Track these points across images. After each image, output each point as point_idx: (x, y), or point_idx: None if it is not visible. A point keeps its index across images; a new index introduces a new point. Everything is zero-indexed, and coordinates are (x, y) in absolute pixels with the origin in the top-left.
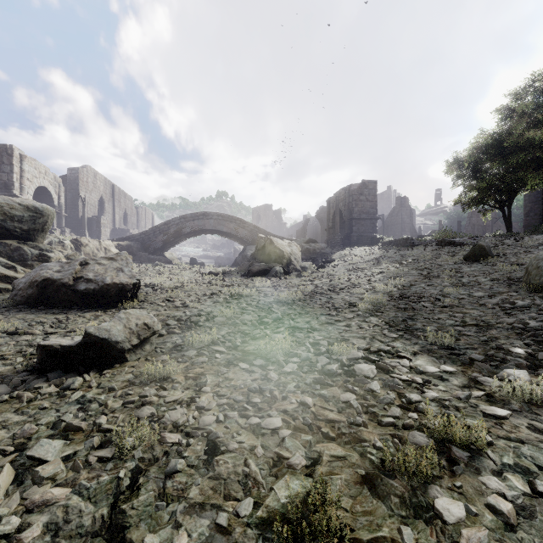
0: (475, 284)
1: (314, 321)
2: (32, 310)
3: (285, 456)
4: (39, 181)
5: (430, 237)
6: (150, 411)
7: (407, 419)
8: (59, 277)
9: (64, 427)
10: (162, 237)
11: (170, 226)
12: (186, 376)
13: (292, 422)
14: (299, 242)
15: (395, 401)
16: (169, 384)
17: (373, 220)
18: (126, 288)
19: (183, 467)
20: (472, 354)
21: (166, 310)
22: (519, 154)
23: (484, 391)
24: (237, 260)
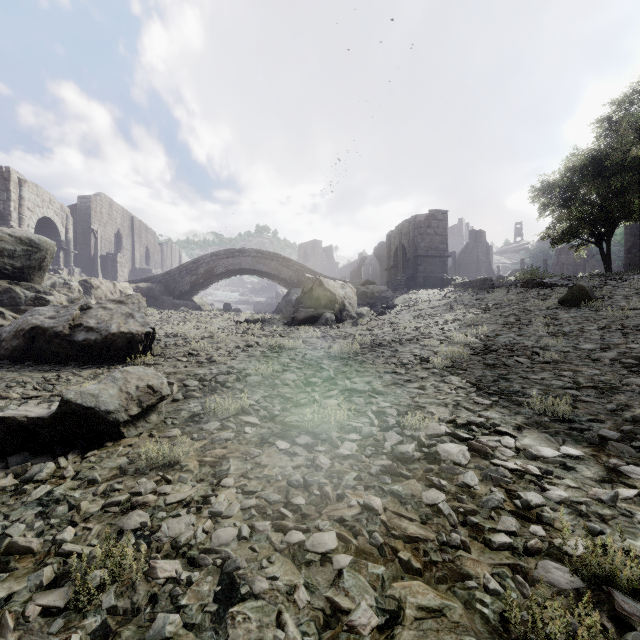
0: (580, 334)
1: (376, 382)
2: (16, 367)
3: (343, 605)
4: (42, 210)
5: (513, 278)
6: (141, 520)
7: (529, 536)
8: (52, 325)
9: (5, 548)
10: (190, 278)
11: (199, 265)
12: (201, 460)
13: (352, 541)
14: (355, 284)
15: (505, 504)
16: (175, 474)
17: (443, 257)
18: (137, 338)
19: (177, 629)
20: (601, 429)
21: (187, 366)
22: (624, 175)
23: (634, 488)
24: (280, 305)
